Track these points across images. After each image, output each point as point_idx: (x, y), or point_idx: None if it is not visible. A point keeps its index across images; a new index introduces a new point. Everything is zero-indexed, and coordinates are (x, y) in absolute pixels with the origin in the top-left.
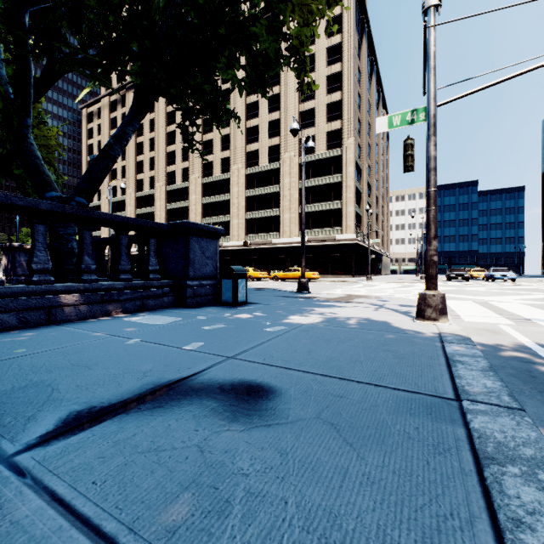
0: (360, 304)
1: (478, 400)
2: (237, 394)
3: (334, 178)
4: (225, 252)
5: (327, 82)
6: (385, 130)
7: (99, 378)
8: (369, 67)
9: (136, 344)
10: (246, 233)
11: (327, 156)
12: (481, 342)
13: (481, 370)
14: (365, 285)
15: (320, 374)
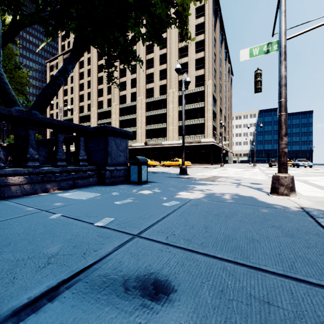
0: (224, 182)
1: None
2: (143, 298)
3: (200, 105)
4: (133, 149)
5: (195, 46)
6: (247, 58)
7: None
8: (220, 38)
9: (56, 219)
10: (146, 138)
11: (195, 91)
12: None
13: None
14: (220, 169)
15: (226, 259)
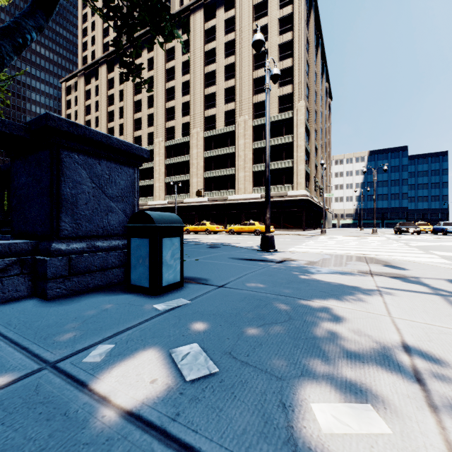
0: (381, 279)
1: None
2: None
3: (285, 139)
4: (186, 207)
5: (279, 50)
6: None
7: None
8: (315, 41)
9: None
10: (204, 190)
11: (279, 119)
12: None
13: None
14: (325, 239)
15: None
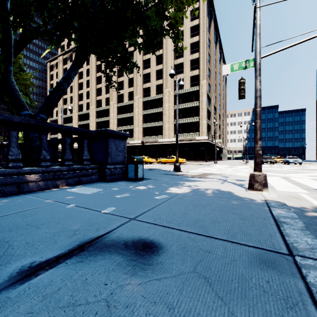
0: (212, 179)
1: (306, 256)
2: (136, 250)
3: (194, 104)
4: (131, 146)
5: (190, 47)
6: (228, 73)
7: (42, 236)
8: (215, 38)
9: (72, 208)
10: (143, 136)
11: (190, 91)
12: (291, 205)
13: (300, 229)
14: (213, 166)
15: (192, 232)
